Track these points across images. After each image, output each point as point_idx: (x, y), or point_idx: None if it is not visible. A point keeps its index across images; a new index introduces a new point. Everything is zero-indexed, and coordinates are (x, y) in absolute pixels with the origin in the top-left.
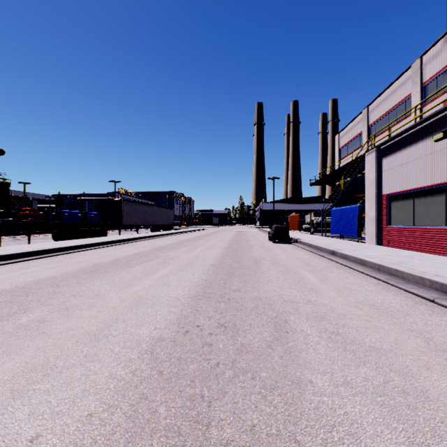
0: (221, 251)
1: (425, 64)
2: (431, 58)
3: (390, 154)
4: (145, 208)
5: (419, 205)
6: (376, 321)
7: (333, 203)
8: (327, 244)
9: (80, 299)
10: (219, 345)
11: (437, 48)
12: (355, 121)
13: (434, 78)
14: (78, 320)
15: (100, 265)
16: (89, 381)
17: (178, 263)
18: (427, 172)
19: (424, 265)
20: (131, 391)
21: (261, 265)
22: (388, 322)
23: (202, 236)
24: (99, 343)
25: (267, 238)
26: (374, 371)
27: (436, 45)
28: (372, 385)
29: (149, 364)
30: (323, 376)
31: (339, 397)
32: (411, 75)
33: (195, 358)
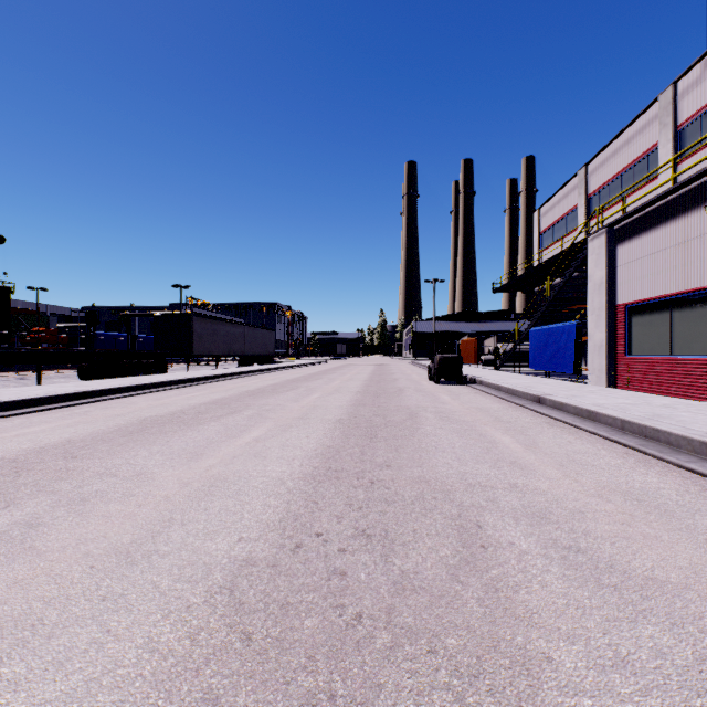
0: (352, 397)
1: (682, 95)
2: (691, 85)
3: (630, 237)
4: (229, 328)
5: (680, 321)
6: (642, 525)
7: (533, 320)
8: (527, 385)
9: (109, 482)
10: (360, 574)
11: (701, 69)
12: (566, 188)
13: (697, 117)
14: (100, 523)
15: (152, 421)
16: (102, 658)
17: (282, 417)
18: (696, 267)
19: (700, 420)
20: (186, 683)
21: (421, 421)
22: (665, 526)
23: (321, 373)
24: (133, 570)
25: (426, 376)
26: (668, 633)
27: (700, 63)
28: (675, 669)
29: (226, 618)
30: (571, 646)
31: (614, 699)
32: (658, 112)
33: (314, 604)
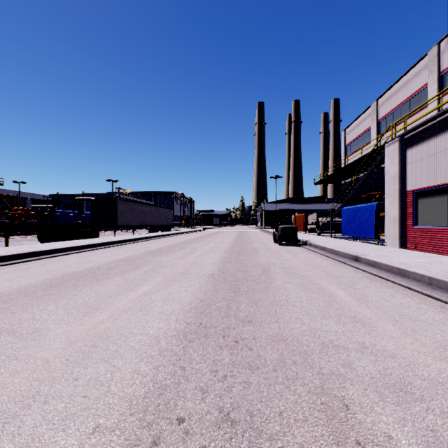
0: (222, 255)
1: (443, 51)
2: None
3: (416, 143)
4: (142, 208)
5: None
6: None
7: (344, 202)
8: (344, 247)
9: (4, 341)
10: None
11: None
12: (363, 116)
13: None
14: None
15: (72, 276)
16: None
17: (169, 272)
18: None
19: None
20: None
21: (273, 276)
22: None
23: (202, 237)
24: None
25: (272, 239)
26: None
27: None
28: None
29: None
30: None
31: None
32: (427, 63)
33: None
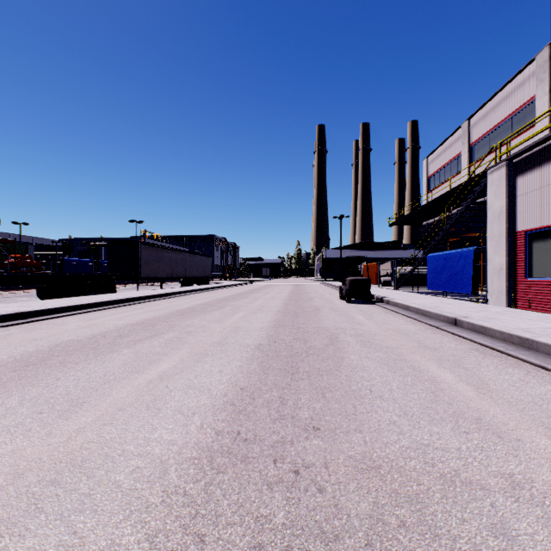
0: (273, 316)
1: None
2: None
3: (531, 168)
4: (172, 255)
5: None
6: None
7: (429, 247)
8: (433, 305)
9: None
10: None
11: None
12: (451, 139)
13: None
14: None
15: (63, 347)
16: None
17: (200, 342)
18: None
19: None
20: None
21: (344, 347)
22: None
23: (248, 292)
24: None
25: (337, 295)
26: None
27: None
28: None
29: None
30: None
31: None
32: (535, 70)
33: None
